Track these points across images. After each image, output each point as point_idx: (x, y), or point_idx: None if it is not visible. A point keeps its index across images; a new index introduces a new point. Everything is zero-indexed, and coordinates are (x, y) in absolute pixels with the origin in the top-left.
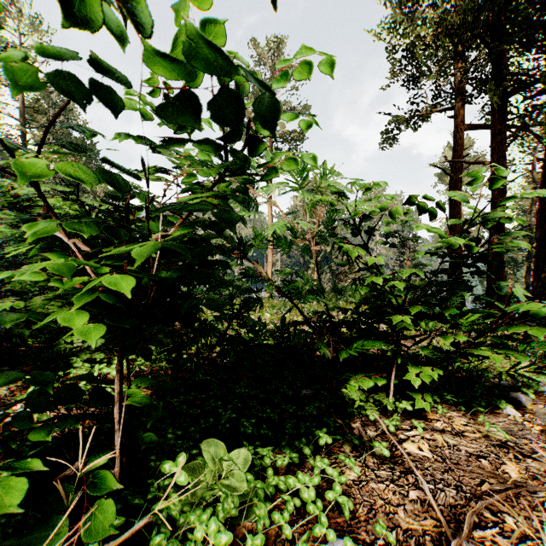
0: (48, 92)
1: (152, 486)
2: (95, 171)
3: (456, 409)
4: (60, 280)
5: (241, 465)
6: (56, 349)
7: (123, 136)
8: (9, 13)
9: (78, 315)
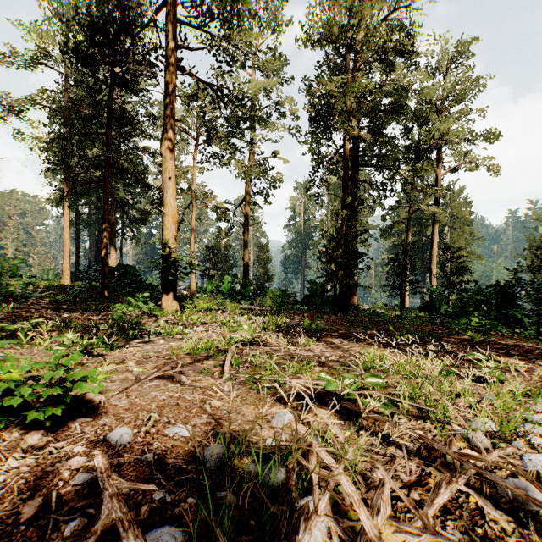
0: None
1: None
2: None
3: None
4: None
5: None
6: None
7: None
8: None
9: None
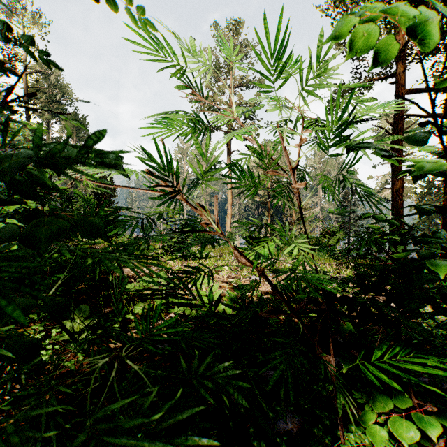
0: (48, 75)
1: None
2: None
3: None
4: None
5: None
6: None
7: None
8: (15, 10)
9: None
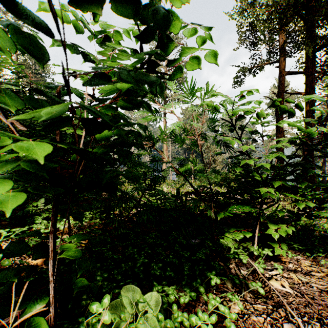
0: None
1: (82, 324)
2: (11, 33)
3: (300, 253)
4: (0, 154)
5: (154, 305)
6: (26, 210)
7: (59, 43)
8: None
9: (3, 183)
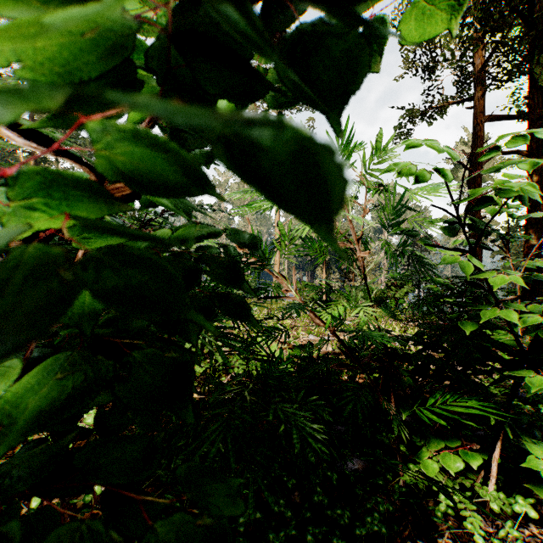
0: None
1: None
2: None
3: None
4: None
5: None
6: None
7: None
8: None
9: None
